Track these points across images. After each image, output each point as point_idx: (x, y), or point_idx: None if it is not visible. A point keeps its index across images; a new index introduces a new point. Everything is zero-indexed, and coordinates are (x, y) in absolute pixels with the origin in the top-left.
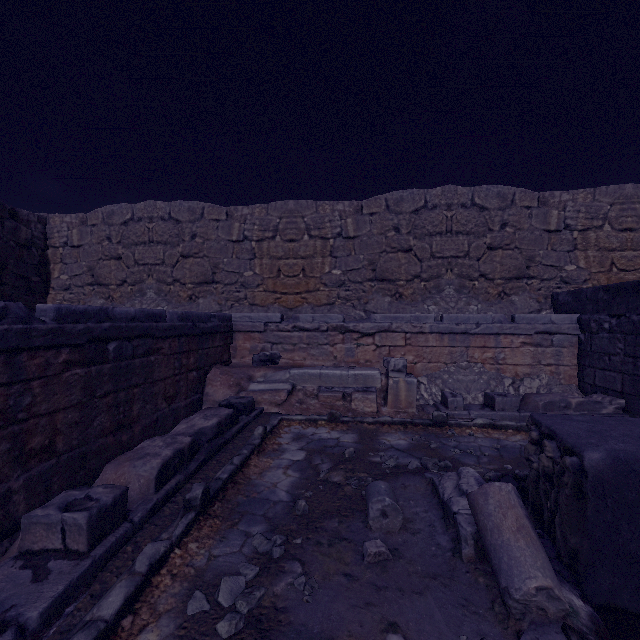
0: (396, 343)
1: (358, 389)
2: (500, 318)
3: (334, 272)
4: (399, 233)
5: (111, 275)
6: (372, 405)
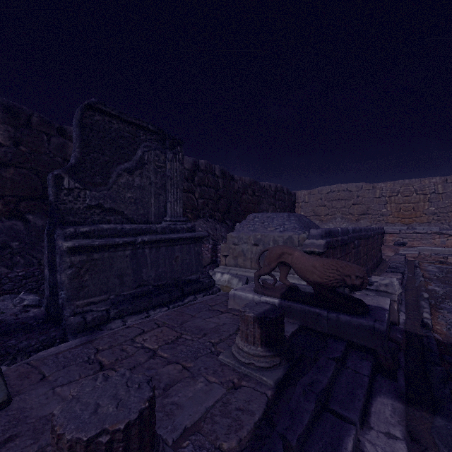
0: None
1: (450, 255)
2: None
3: (430, 209)
4: None
5: (322, 212)
6: None
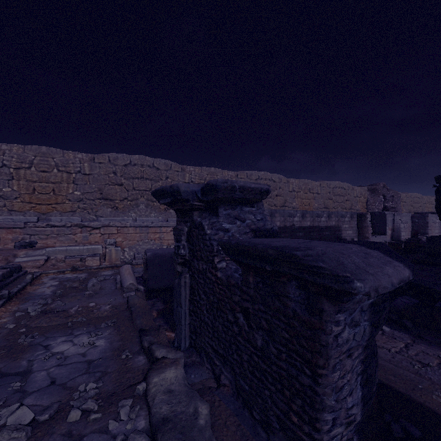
0: (112, 232)
1: (90, 255)
2: (162, 220)
3: (76, 193)
4: (116, 175)
5: None
6: (97, 262)
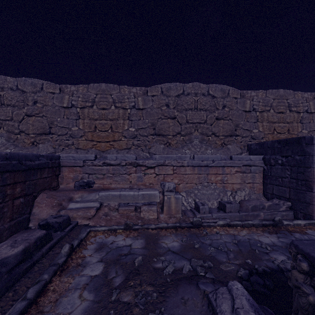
0: (168, 172)
1: (145, 203)
2: (225, 157)
3: (130, 129)
4: (169, 108)
5: None
6: (154, 214)
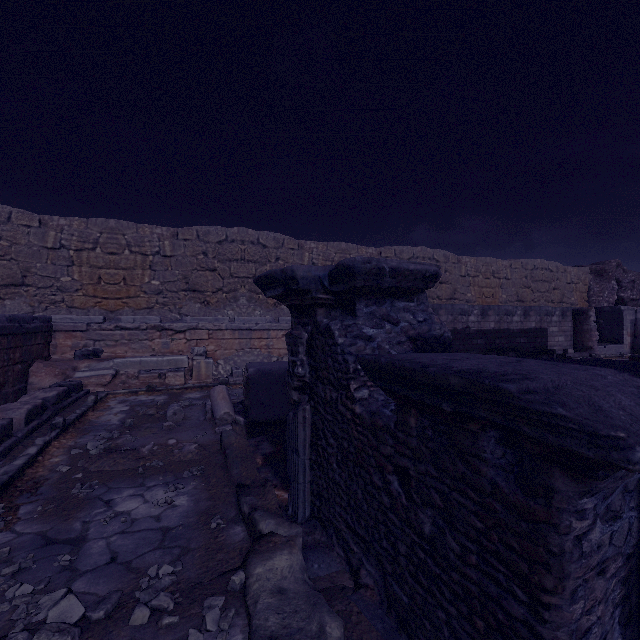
0: (202, 337)
1: (171, 370)
2: (271, 320)
3: (153, 282)
4: (207, 257)
5: None
6: (181, 379)
